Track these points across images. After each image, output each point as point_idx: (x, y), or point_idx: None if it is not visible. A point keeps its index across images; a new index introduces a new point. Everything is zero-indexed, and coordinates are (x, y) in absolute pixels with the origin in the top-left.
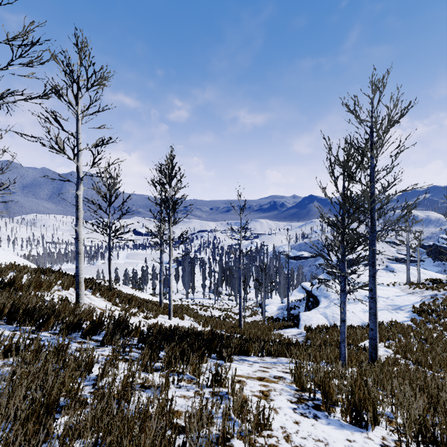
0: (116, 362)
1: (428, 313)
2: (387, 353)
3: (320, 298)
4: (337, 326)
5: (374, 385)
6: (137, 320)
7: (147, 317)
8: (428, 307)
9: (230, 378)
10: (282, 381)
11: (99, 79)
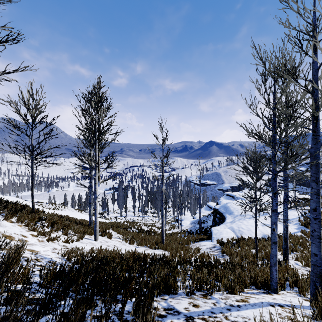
0: None
1: None
2: (298, 266)
3: (226, 215)
4: (244, 239)
5: None
6: (55, 245)
7: (67, 241)
8: None
9: None
10: None
11: None
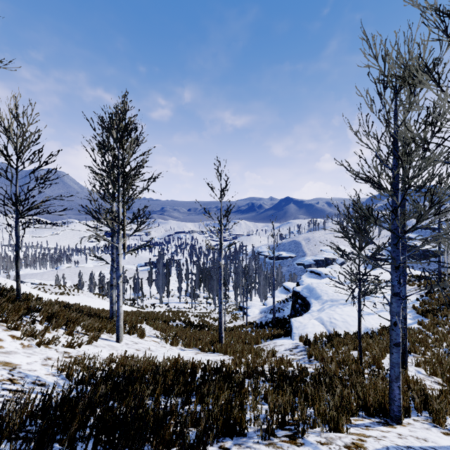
0: None
1: (432, 314)
2: (421, 375)
3: (311, 300)
4: (339, 335)
5: None
6: (50, 352)
7: (72, 345)
8: (431, 306)
9: None
10: None
11: None
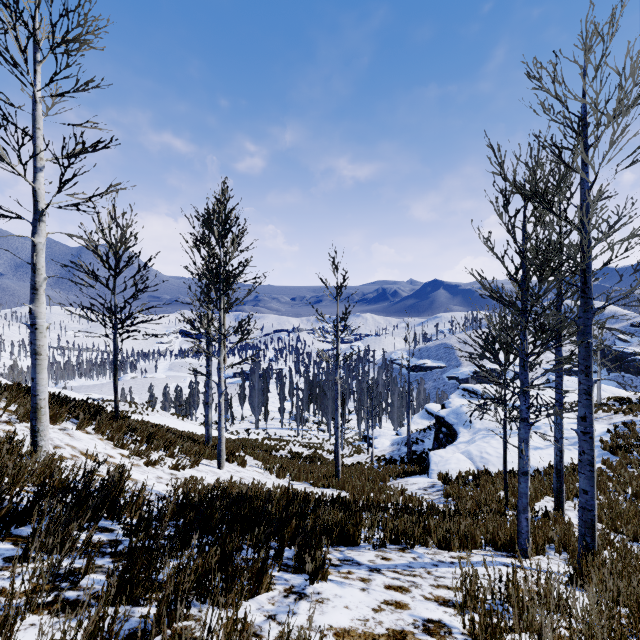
0: (13, 627)
1: (626, 451)
2: None
3: (459, 428)
4: (490, 473)
5: None
6: (159, 472)
7: (177, 466)
8: (625, 441)
9: None
10: None
11: (76, 27)
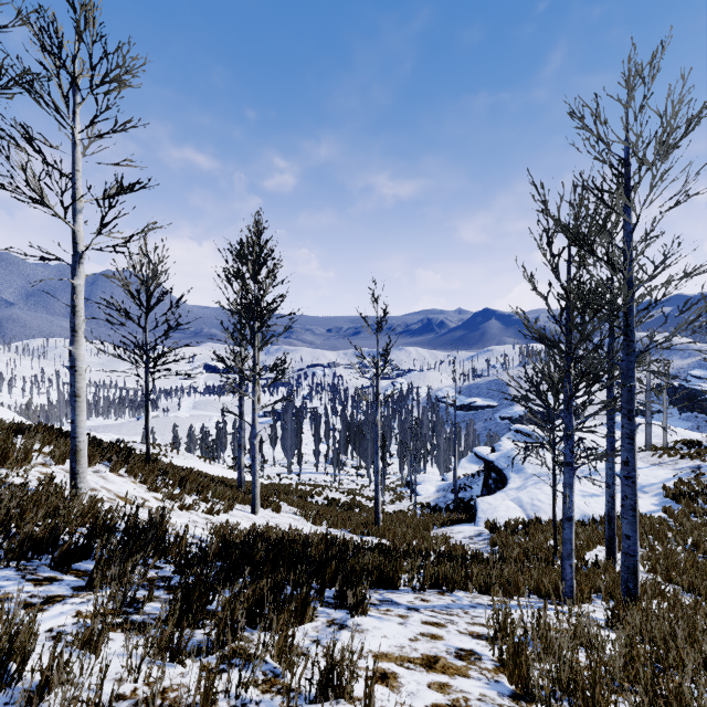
0: (98, 638)
1: (690, 498)
2: None
3: (509, 473)
4: (541, 521)
5: (685, 682)
6: (193, 517)
7: (211, 511)
8: (689, 488)
9: (363, 665)
10: (476, 668)
11: (115, 68)
